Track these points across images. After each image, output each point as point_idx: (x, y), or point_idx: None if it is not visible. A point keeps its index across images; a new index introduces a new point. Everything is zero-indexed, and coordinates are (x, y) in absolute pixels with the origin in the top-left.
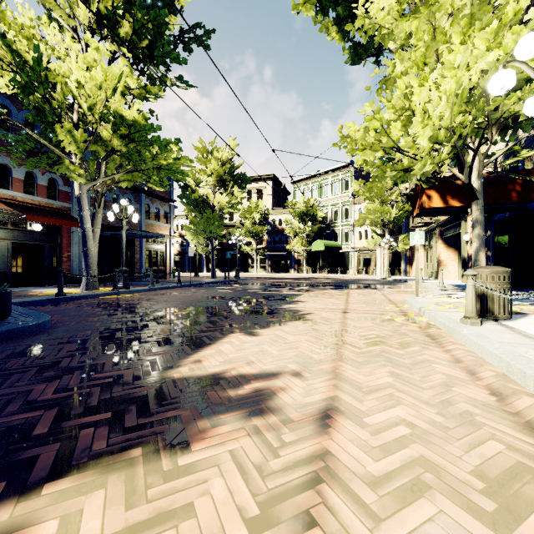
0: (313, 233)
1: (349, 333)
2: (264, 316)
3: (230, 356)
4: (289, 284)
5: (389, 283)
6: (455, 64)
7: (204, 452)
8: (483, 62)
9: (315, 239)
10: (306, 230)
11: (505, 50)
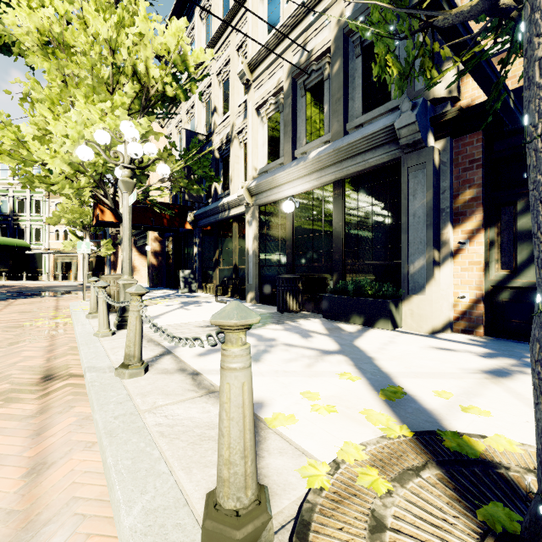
0: None
1: None
2: None
3: None
4: None
5: (82, 289)
6: (84, 116)
7: None
8: (98, 127)
9: None
10: None
11: (110, 126)
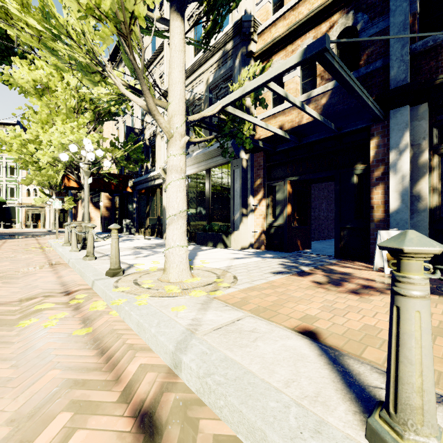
0: None
1: None
2: None
3: None
4: None
5: (51, 233)
6: (61, 130)
7: None
8: (69, 138)
9: None
10: None
11: (77, 137)
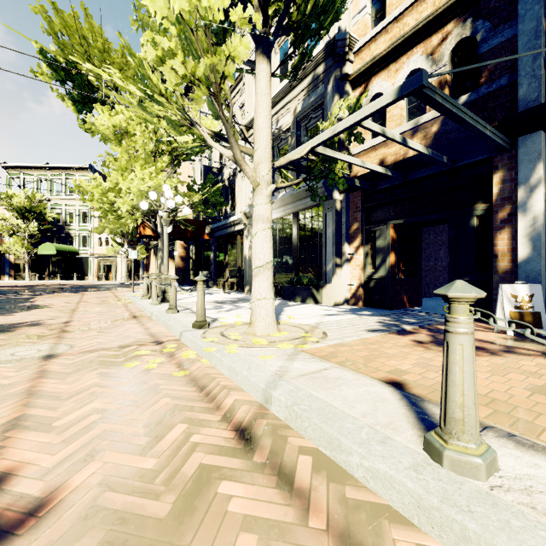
0: (40, 233)
1: (80, 309)
2: (7, 309)
3: (3, 321)
4: (13, 291)
5: (124, 286)
6: (140, 176)
7: (22, 330)
8: (148, 184)
9: (43, 240)
10: (30, 230)
11: (155, 183)
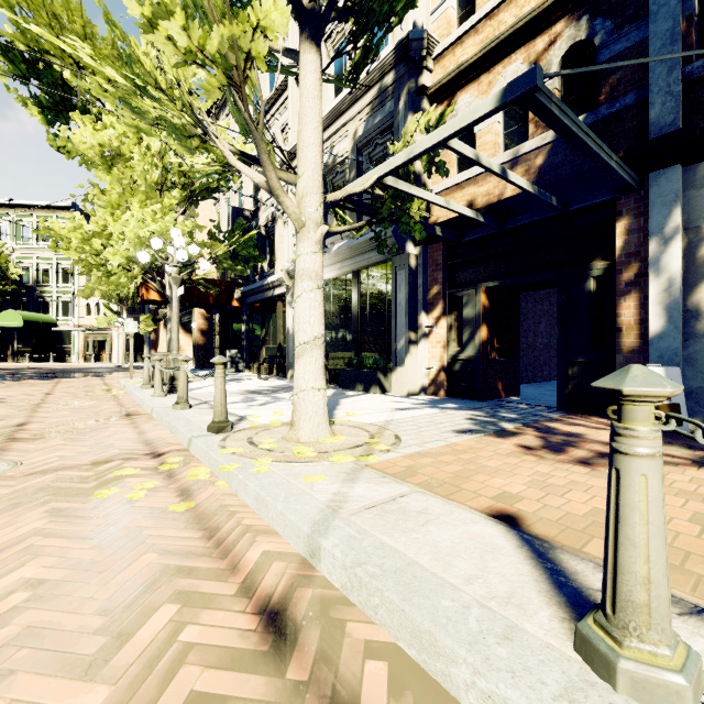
0: None
1: (47, 403)
2: None
3: None
4: None
5: (121, 370)
6: (138, 217)
7: None
8: (150, 228)
9: (5, 306)
10: None
11: (161, 227)
